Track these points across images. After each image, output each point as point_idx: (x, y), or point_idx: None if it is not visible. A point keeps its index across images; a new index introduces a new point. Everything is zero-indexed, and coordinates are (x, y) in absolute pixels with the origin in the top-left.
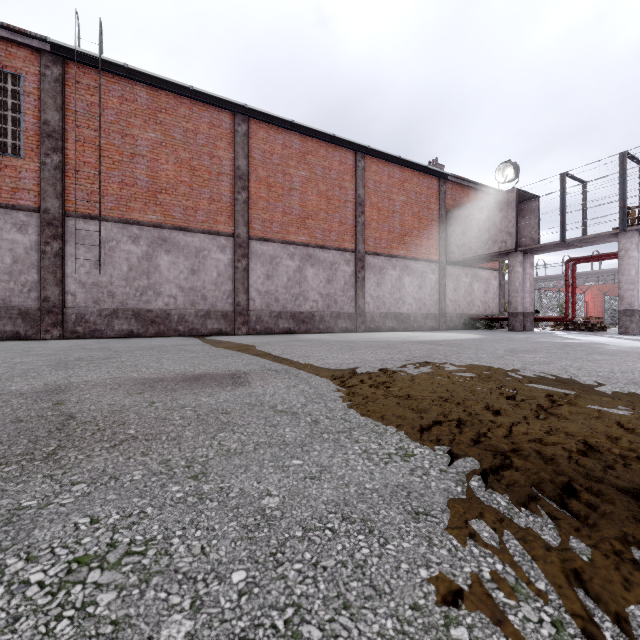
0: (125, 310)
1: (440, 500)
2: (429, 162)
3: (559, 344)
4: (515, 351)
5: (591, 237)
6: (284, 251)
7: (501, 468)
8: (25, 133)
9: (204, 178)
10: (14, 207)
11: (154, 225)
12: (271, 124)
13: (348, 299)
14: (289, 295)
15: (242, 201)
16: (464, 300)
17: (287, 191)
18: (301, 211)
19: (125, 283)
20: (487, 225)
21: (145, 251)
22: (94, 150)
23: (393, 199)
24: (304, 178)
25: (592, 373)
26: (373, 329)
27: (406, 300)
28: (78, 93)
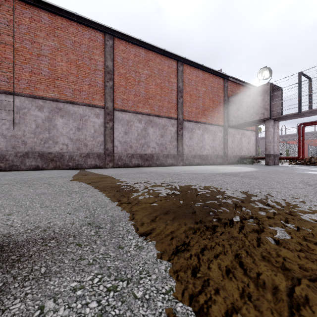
0: (33, 152)
1: None
2: None
3: None
4: (312, 184)
5: None
6: (135, 118)
7: None
8: None
9: (85, 72)
10: None
11: (53, 99)
12: (127, 42)
13: (173, 146)
14: (138, 144)
15: (109, 87)
16: (237, 147)
17: (137, 82)
18: (145, 94)
19: (33, 135)
20: (252, 104)
21: (47, 116)
22: (12, 50)
23: (198, 89)
24: (147, 75)
25: None
26: (187, 164)
27: (206, 147)
28: (1, 13)
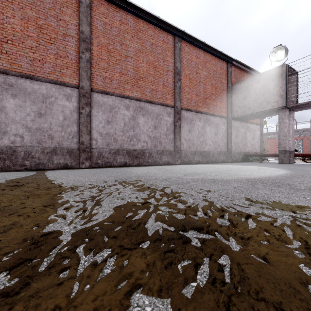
0: None
1: None
2: None
3: None
4: None
5: None
6: (121, 103)
7: None
8: None
9: (51, 36)
10: None
11: None
12: (110, 3)
13: (169, 141)
14: (125, 137)
15: (85, 59)
16: (241, 143)
17: (123, 57)
18: (134, 74)
19: None
20: (262, 91)
21: None
22: None
23: (199, 73)
24: (137, 49)
25: None
26: (186, 162)
27: (207, 142)
28: None
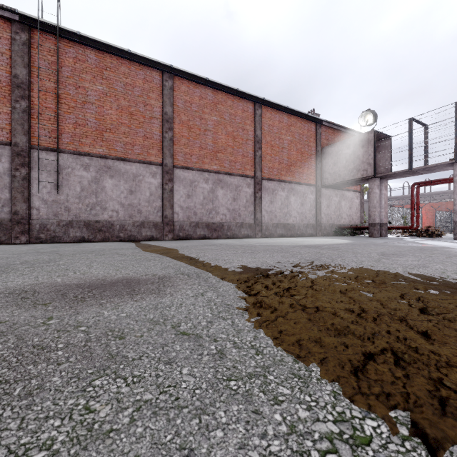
0: (78, 221)
1: None
2: (308, 112)
3: (416, 248)
4: (386, 254)
5: (432, 166)
6: (201, 177)
7: None
8: None
9: (139, 121)
10: None
11: (101, 156)
12: (191, 81)
13: (249, 213)
14: (204, 210)
15: (169, 138)
16: (334, 214)
17: (203, 131)
18: (213, 147)
19: (78, 200)
20: (352, 158)
21: (94, 176)
22: (54, 98)
23: (282, 138)
24: (216, 122)
25: None
26: (267, 235)
27: (292, 214)
28: (41, 54)
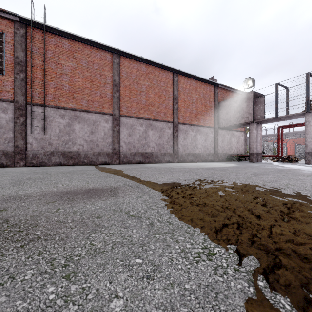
0: (57, 152)
1: (240, 303)
2: (209, 78)
3: (277, 169)
4: (256, 174)
5: (291, 115)
6: (137, 122)
7: (275, 267)
8: (6, 62)
9: (97, 85)
10: (0, 100)
11: (72, 109)
12: (131, 59)
13: (169, 146)
14: (140, 144)
15: (116, 97)
16: (227, 146)
17: (139, 92)
18: (146, 102)
19: (57, 138)
20: (239, 109)
21: (67, 122)
22: (41, 71)
23: (192, 96)
24: (147, 86)
25: (302, 188)
26: (182, 161)
27: (198, 146)
28: (33, 42)
